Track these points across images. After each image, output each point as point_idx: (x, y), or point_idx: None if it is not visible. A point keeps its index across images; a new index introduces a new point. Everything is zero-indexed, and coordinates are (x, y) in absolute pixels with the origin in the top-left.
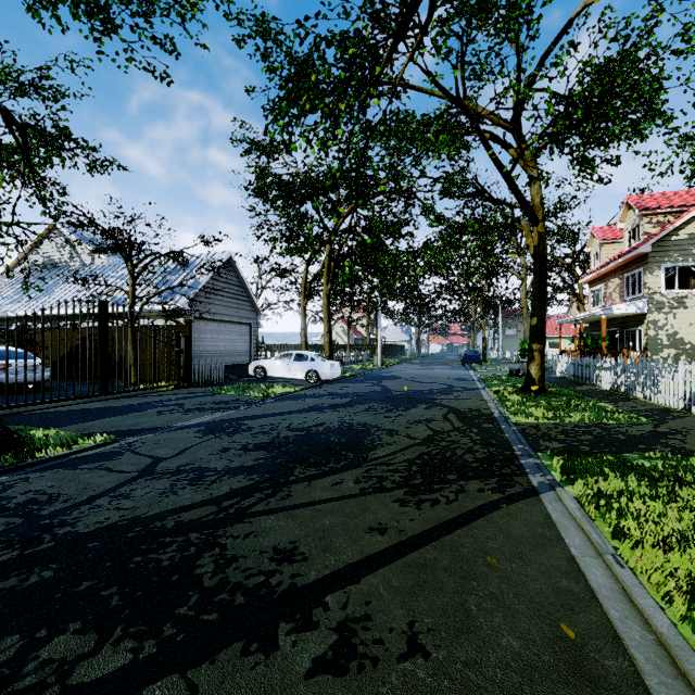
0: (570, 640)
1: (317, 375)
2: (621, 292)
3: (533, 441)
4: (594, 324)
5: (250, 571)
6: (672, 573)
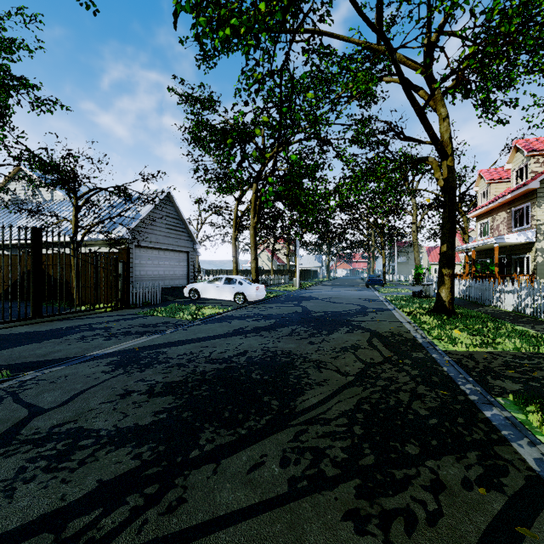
0: None
1: (244, 296)
2: (508, 224)
3: (481, 378)
4: (481, 252)
5: None
6: None
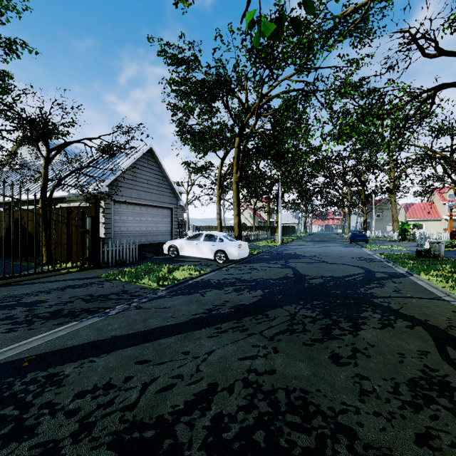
0: None
1: (225, 255)
2: None
3: None
4: None
5: None
6: None
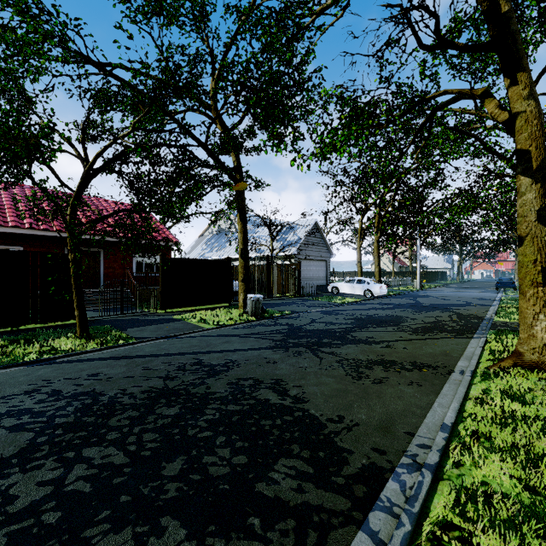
0: (447, 352)
1: (371, 292)
2: None
3: (494, 327)
4: None
5: (361, 338)
6: (495, 350)
